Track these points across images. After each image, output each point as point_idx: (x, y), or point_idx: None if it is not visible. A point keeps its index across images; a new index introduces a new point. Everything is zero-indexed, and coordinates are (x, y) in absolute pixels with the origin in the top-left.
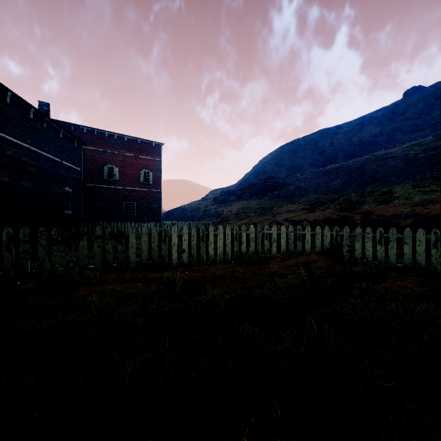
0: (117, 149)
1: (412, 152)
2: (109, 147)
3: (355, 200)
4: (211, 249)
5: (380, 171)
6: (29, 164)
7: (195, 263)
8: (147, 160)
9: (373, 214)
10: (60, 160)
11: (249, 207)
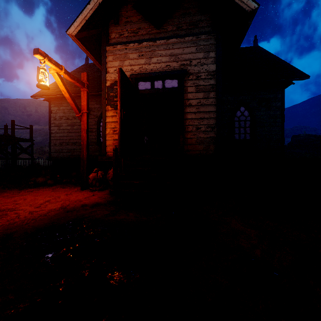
0: None
1: None
2: None
3: (46, 151)
4: None
5: None
6: None
7: None
8: None
9: None
10: None
11: None
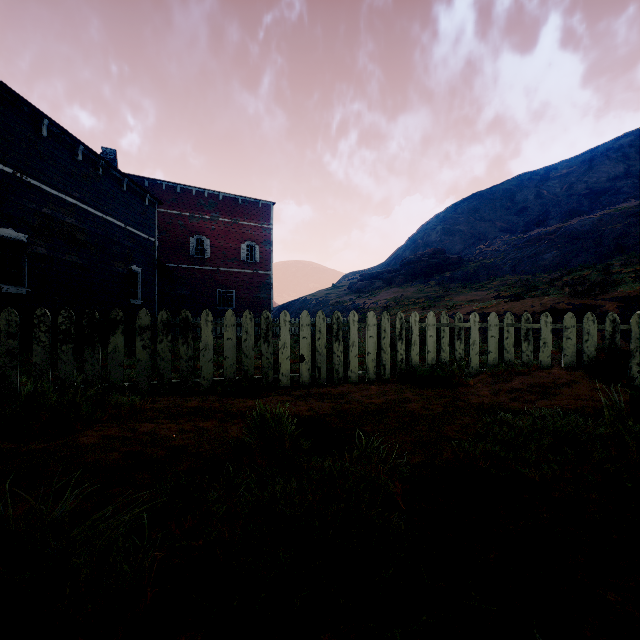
0: (208, 212)
1: None
2: (197, 210)
3: (599, 278)
4: (354, 357)
5: (632, 234)
6: (77, 229)
7: (323, 382)
8: (251, 228)
9: None
10: (124, 224)
11: (405, 297)
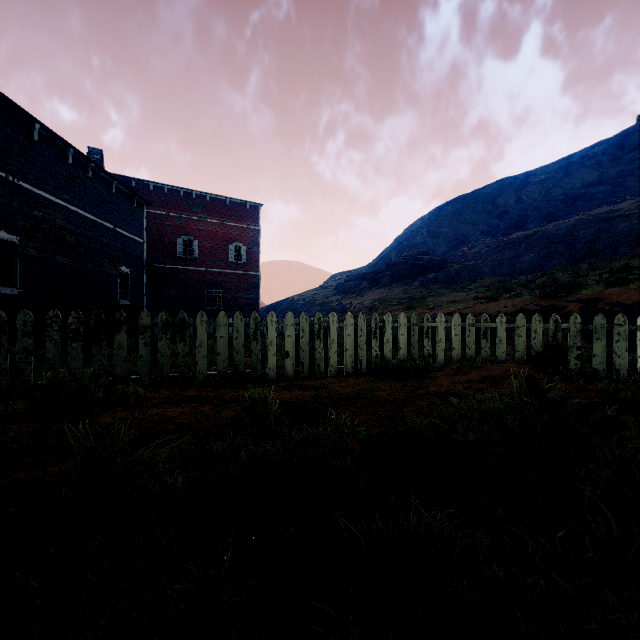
0: (196, 213)
1: None
2: (184, 211)
3: (566, 281)
4: (334, 353)
5: (602, 239)
6: (68, 230)
7: (306, 375)
8: (239, 229)
9: (601, 302)
10: (113, 226)
11: (390, 298)
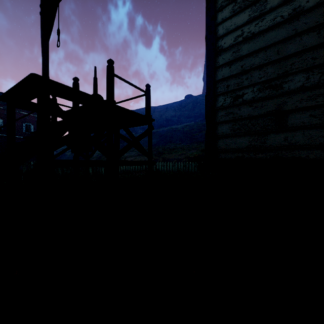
0: (2, 105)
1: (185, 129)
2: None
3: (161, 152)
4: None
5: (173, 137)
6: None
7: None
8: (29, 116)
9: (166, 158)
10: None
11: None
